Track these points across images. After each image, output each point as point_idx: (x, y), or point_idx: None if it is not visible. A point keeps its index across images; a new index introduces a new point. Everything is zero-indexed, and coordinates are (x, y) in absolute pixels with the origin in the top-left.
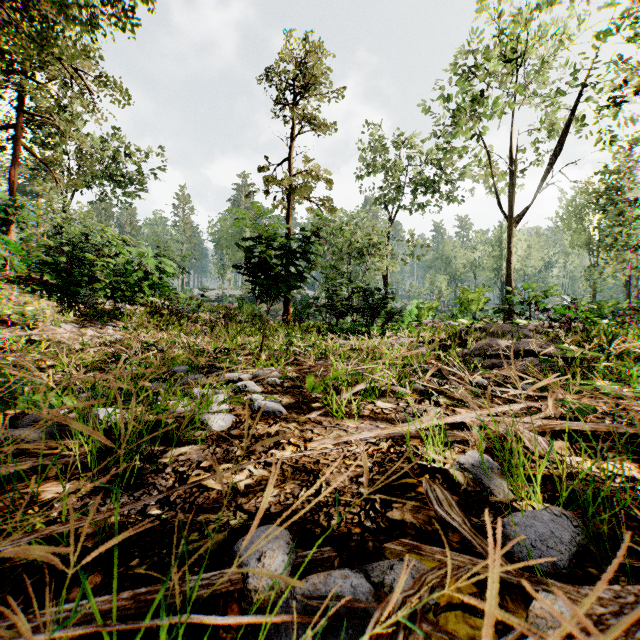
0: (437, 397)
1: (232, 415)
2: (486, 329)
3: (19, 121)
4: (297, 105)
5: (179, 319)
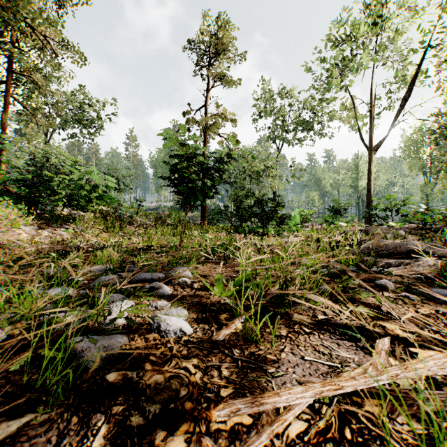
0: (353, 304)
1: (123, 337)
2: (367, 231)
3: (8, 78)
4: (211, 65)
5: (120, 222)
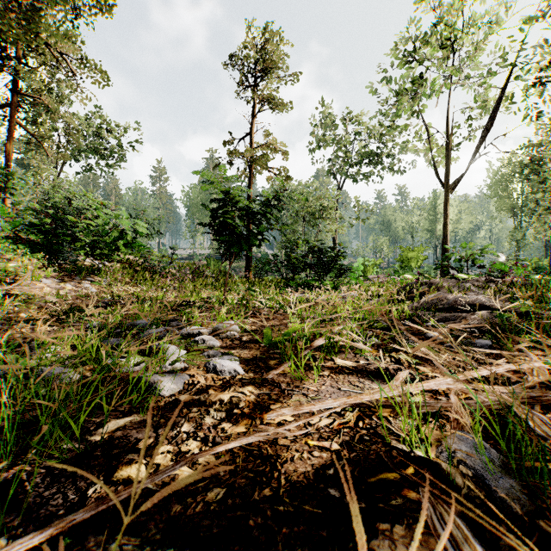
0: (396, 353)
1: (185, 375)
2: (432, 284)
3: (14, 101)
4: (257, 86)
5: (152, 274)
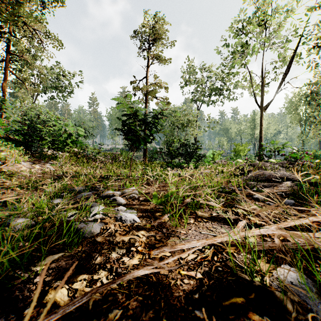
0: (235, 208)
1: (101, 223)
2: (254, 165)
3: (7, 58)
4: (150, 49)
5: (87, 160)
